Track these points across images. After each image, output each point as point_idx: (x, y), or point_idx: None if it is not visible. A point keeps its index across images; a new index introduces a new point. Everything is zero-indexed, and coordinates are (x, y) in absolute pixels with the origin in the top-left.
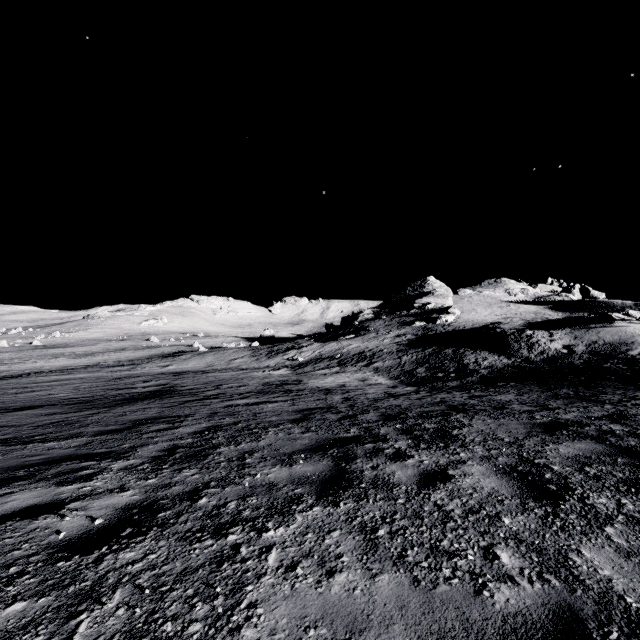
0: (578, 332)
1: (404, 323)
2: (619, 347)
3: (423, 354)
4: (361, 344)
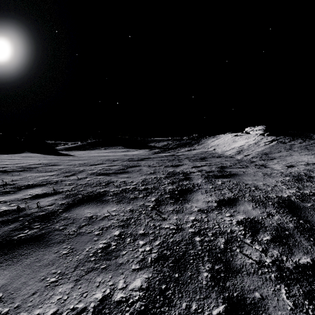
0: None
1: None
2: None
3: None
4: None
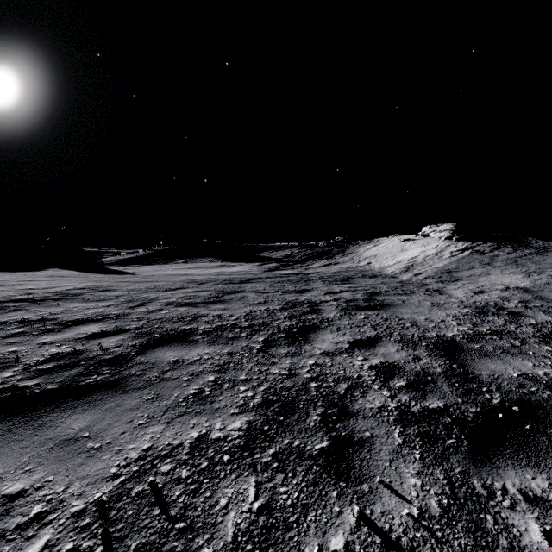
0: None
1: None
2: None
3: None
4: None
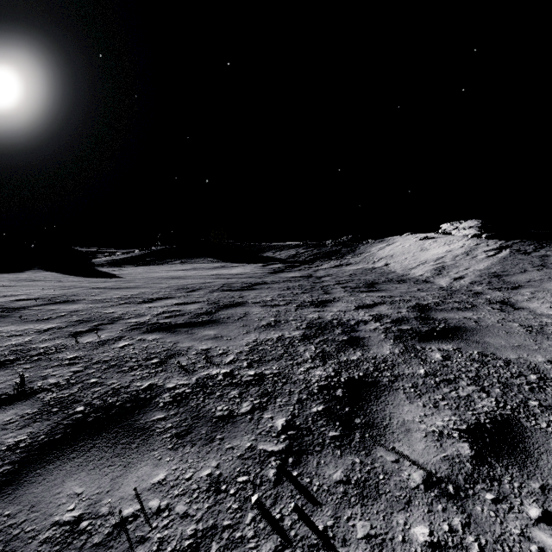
0: None
1: None
2: None
3: None
4: None
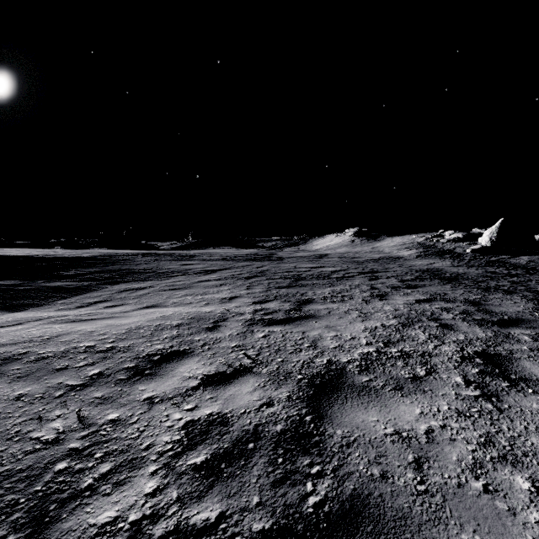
0: None
1: None
2: None
3: None
4: None
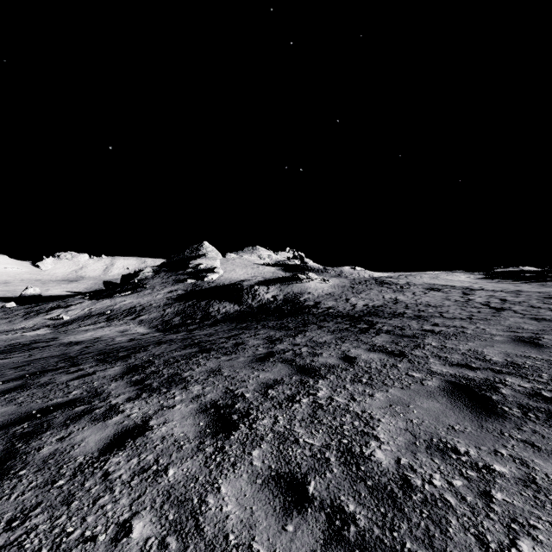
0: (283, 287)
1: (179, 280)
2: (298, 296)
3: (184, 306)
4: (135, 300)
